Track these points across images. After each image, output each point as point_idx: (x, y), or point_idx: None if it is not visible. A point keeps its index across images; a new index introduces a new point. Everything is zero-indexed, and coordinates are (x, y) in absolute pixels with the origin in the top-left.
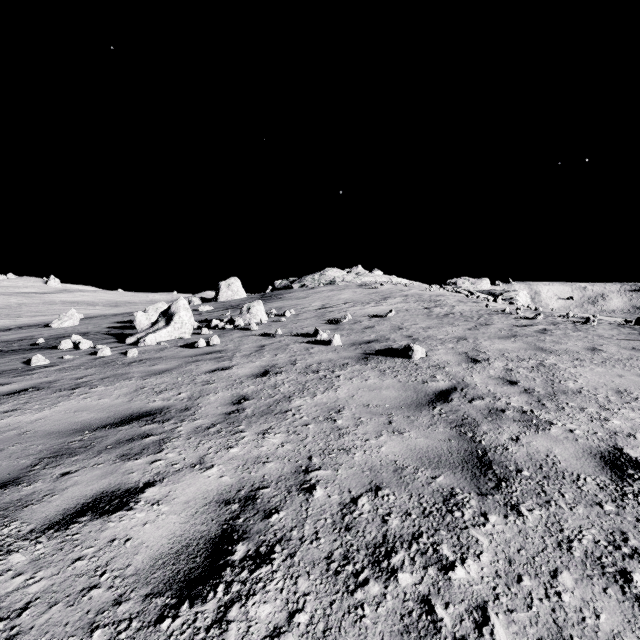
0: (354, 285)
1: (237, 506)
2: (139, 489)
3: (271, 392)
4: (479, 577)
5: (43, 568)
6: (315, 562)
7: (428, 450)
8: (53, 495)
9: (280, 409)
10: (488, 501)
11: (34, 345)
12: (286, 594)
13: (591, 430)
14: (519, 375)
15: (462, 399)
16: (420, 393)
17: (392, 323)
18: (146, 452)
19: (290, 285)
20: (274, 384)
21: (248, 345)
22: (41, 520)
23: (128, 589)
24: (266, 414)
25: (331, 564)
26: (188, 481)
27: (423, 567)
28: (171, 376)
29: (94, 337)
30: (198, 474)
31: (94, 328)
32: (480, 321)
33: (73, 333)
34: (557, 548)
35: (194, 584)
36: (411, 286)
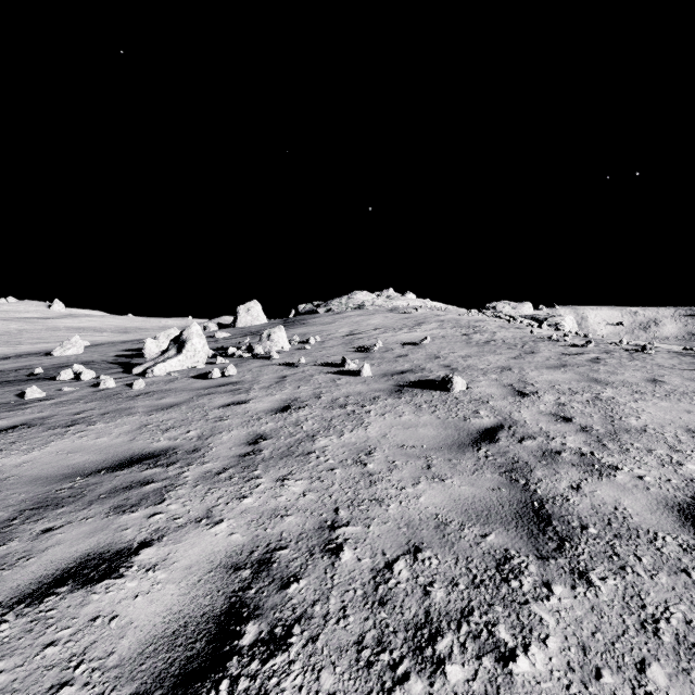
0: (385, 309)
1: (248, 572)
2: (132, 550)
3: (292, 430)
4: (547, 671)
5: (5, 657)
6: (342, 649)
7: (475, 501)
8: (29, 558)
9: (302, 450)
10: (550, 567)
11: (32, 375)
12: (306, 694)
13: (663, 476)
14: (573, 410)
15: (510, 439)
16: (462, 431)
17: (427, 351)
18: (145, 503)
19: (315, 309)
20: (296, 421)
21: (268, 376)
22: (11, 591)
23: (108, 687)
24: (286, 456)
25: (362, 651)
26: (191, 540)
27: (476, 656)
28: (180, 411)
29: (98, 367)
30: (204, 531)
31: (99, 356)
32: (525, 349)
33: (76, 362)
34: (641, 630)
35: (191, 680)
36: (447, 310)
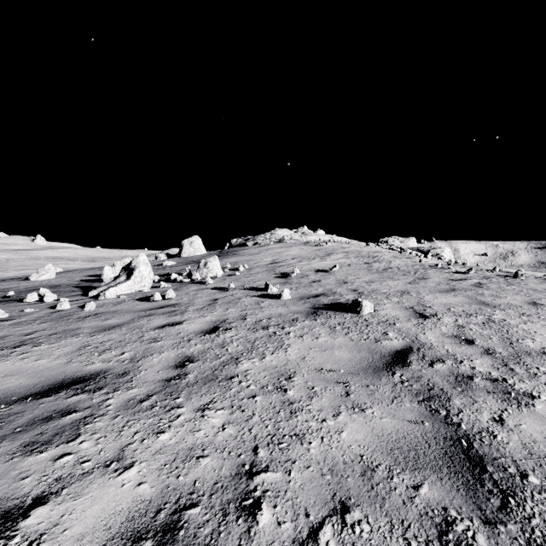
0: (301, 243)
1: None
2: (23, 510)
3: (218, 352)
4: None
5: None
6: None
7: (399, 437)
8: None
9: (225, 374)
10: (502, 537)
11: (6, 297)
12: None
13: None
14: (473, 332)
15: (421, 362)
16: (375, 354)
17: (337, 277)
18: (57, 439)
19: (245, 243)
20: (222, 342)
21: (202, 299)
22: None
23: None
24: (209, 381)
25: None
26: (93, 493)
27: None
28: (119, 332)
29: (63, 290)
30: (110, 480)
31: (67, 281)
32: (417, 275)
33: (46, 286)
34: None
35: None
36: (350, 244)
